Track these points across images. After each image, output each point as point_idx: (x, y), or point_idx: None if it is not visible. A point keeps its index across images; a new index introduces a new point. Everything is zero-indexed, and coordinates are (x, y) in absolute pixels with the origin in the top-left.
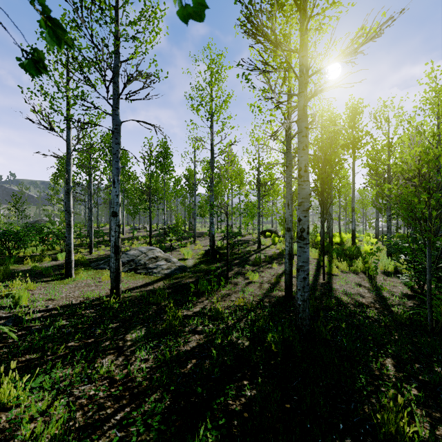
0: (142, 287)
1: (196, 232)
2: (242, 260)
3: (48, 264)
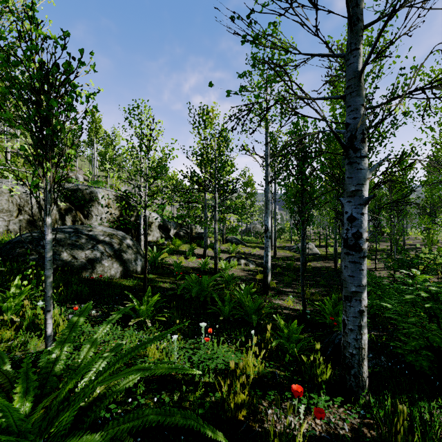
0: (288, 256)
1: None
2: None
3: None
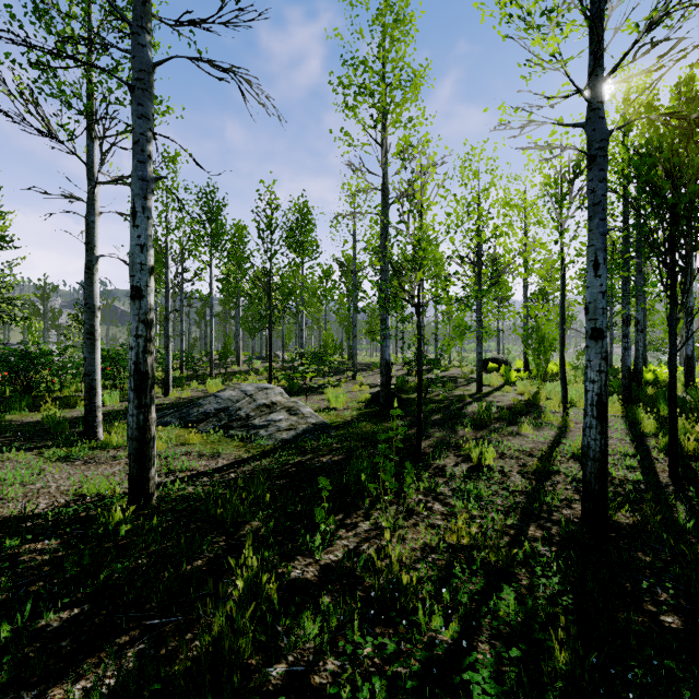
0: (222, 471)
1: (359, 363)
2: (447, 415)
3: (80, 413)
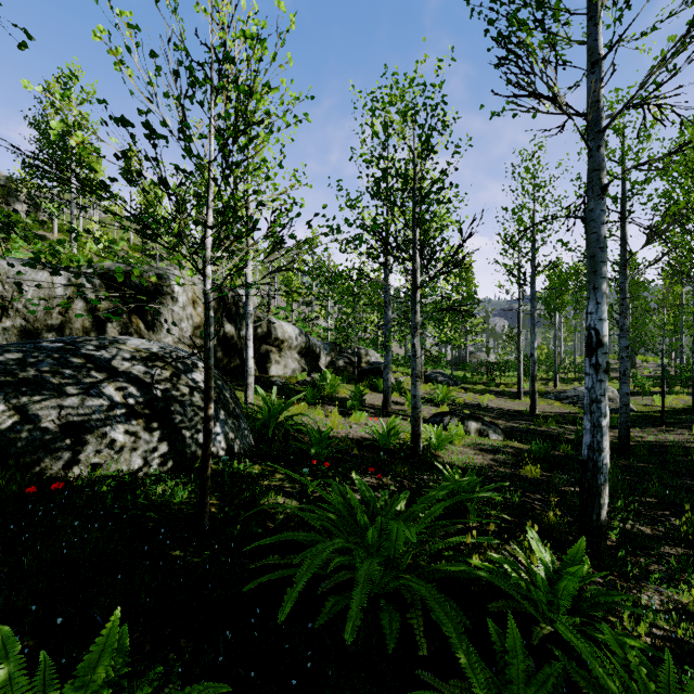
0: (562, 413)
1: None
2: None
3: (514, 390)
